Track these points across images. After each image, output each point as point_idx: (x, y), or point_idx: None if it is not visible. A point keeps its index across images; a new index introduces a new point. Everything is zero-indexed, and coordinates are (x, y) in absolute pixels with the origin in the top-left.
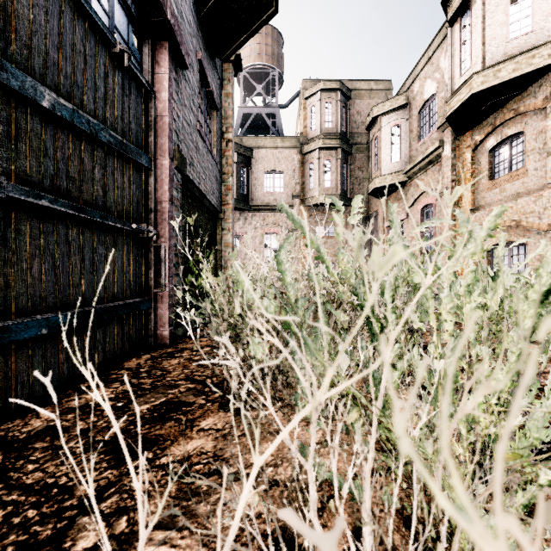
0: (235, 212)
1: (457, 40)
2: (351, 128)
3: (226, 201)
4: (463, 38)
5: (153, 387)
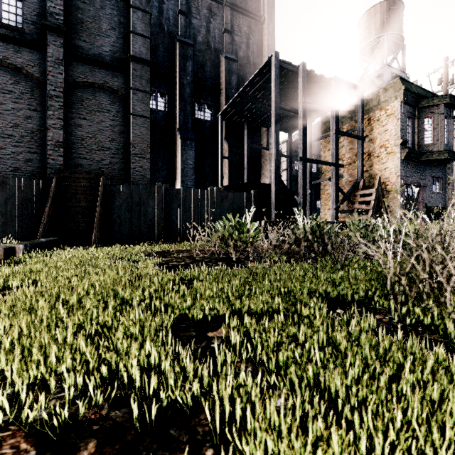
0: None
1: None
2: None
3: (448, 202)
4: None
5: None
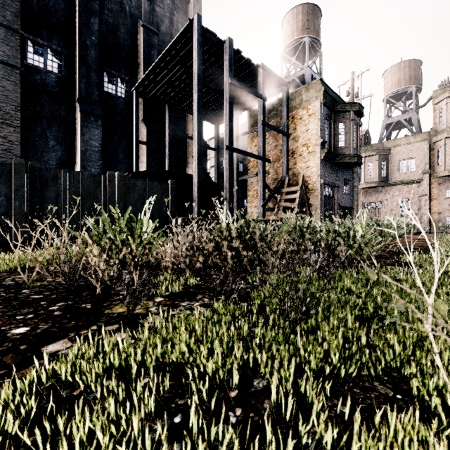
0: (378, 187)
1: None
2: None
3: (354, 203)
4: None
5: None
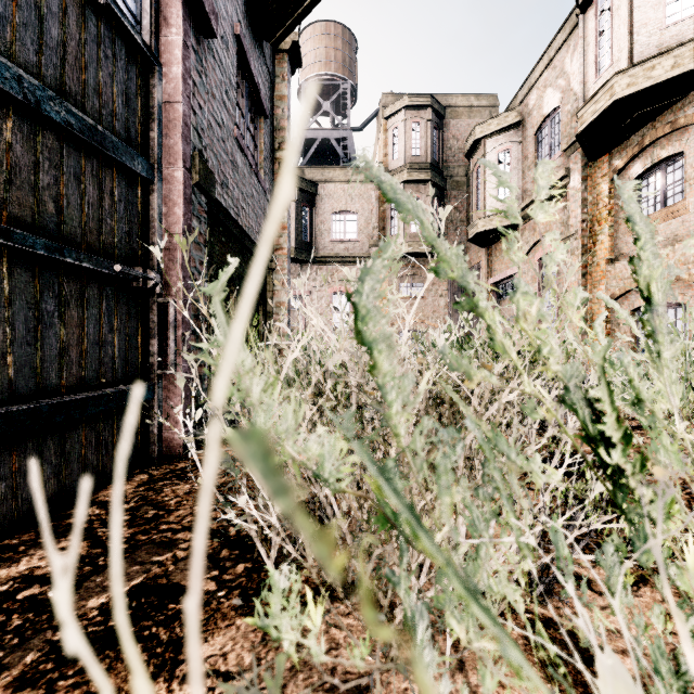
0: (295, 265)
1: (592, 30)
2: (445, 157)
3: (279, 244)
4: (600, 27)
5: (130, 548)
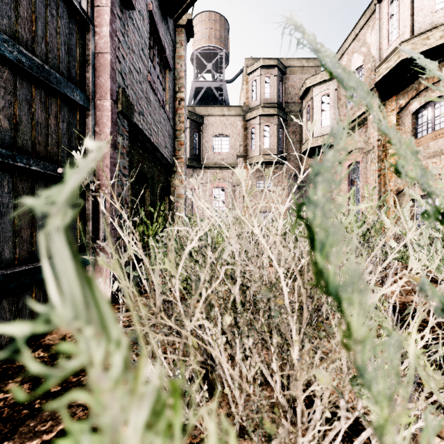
0: (189, 169)
1: (385, 14)
2: (286, 99)
3: (179, 155)
4: (391, 12)
5: (62, 391)
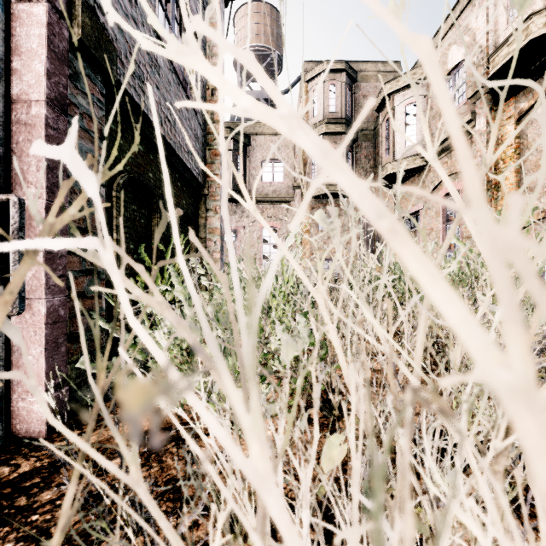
0: (231, 204)
1: None
2: (357, 113)
3: (212, 170)
4: None
5: None
